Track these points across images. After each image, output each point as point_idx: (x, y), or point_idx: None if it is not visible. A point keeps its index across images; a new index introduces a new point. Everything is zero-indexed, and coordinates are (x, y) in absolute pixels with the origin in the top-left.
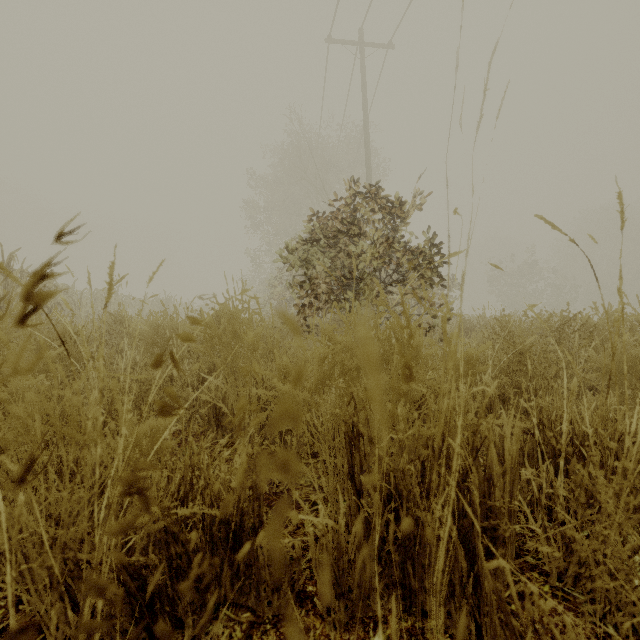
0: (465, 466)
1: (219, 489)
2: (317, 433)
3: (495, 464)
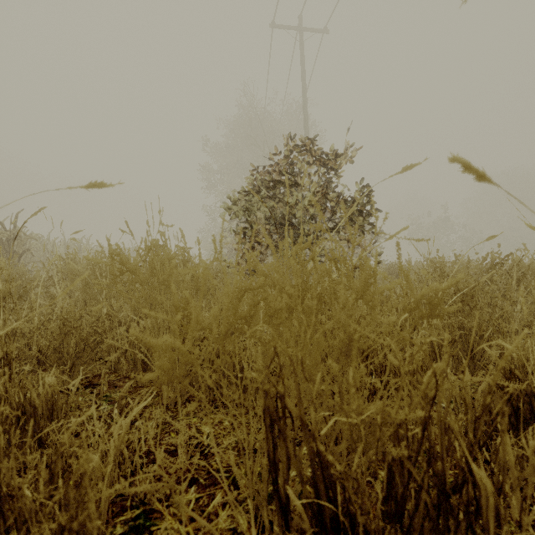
0: (461, 473)
1: (52, 510)
2: (227, 403)
3: (511, 469)
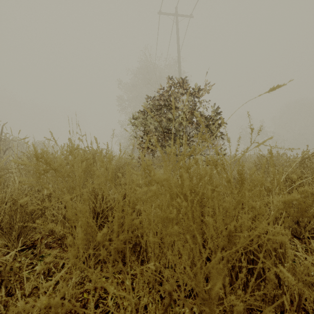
0: None
1: None
2: None
3: None
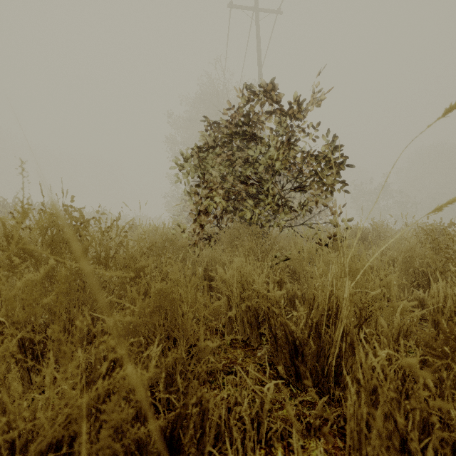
0: None
1: None
2: None
3: None
